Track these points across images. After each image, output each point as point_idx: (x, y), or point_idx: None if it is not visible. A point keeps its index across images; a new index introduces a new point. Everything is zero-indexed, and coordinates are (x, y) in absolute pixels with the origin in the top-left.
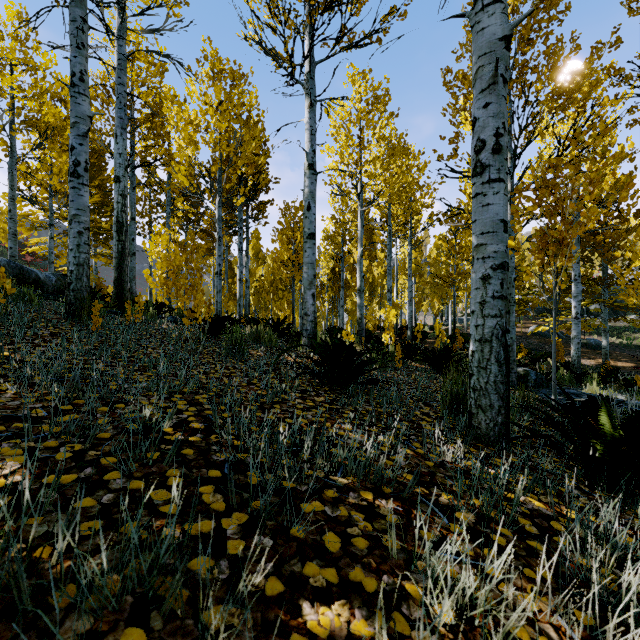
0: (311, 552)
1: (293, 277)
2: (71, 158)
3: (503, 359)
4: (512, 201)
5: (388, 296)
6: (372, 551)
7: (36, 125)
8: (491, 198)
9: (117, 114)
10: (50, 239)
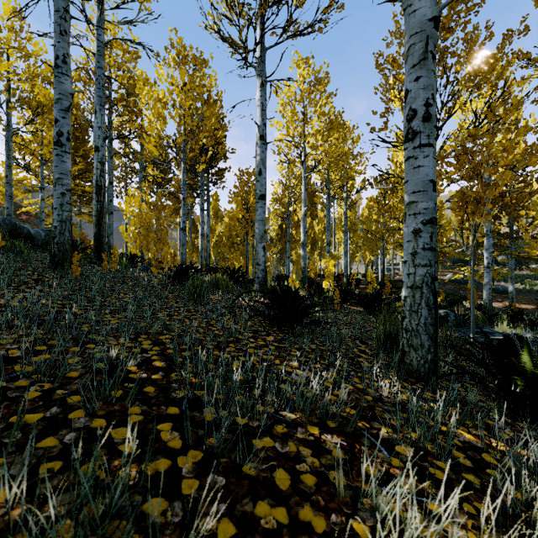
0: (262, 490)
1: (247, 232)
2: (55, 129)
3: (432, 303)
4: None
5: (327, 249)
6: (320, 488)
7: (29, 103)
8: (422, 161)
9: (96, 93)
10: (41, 200)
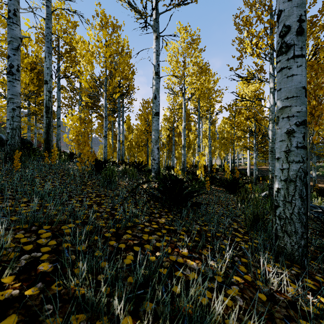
0: None
1: (147, 139)
2: (8, 63)
3: (305, 195)
4: (274, 93)
5: (198, 149)
6: None
7: (6, 55)
8: (295, 70)
9: (46, 45)
10: None
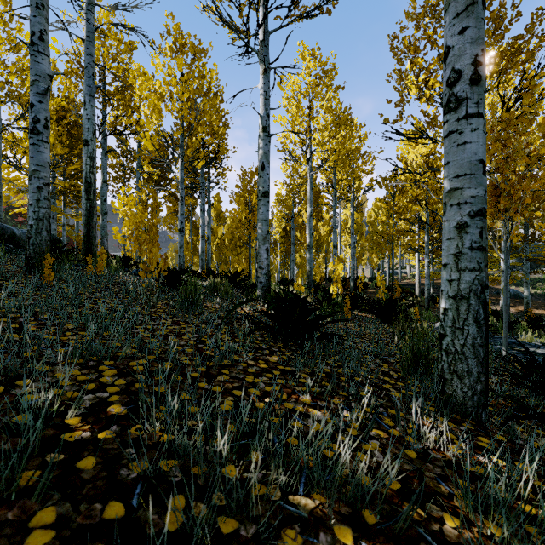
0: None
1: (249, 234)
2: (31, 115)
3: (483, 319)
4: None
5: (333, 251)
6: None
7: (18, 98)
8: (468, 135)
9: (86, 82)
10: None
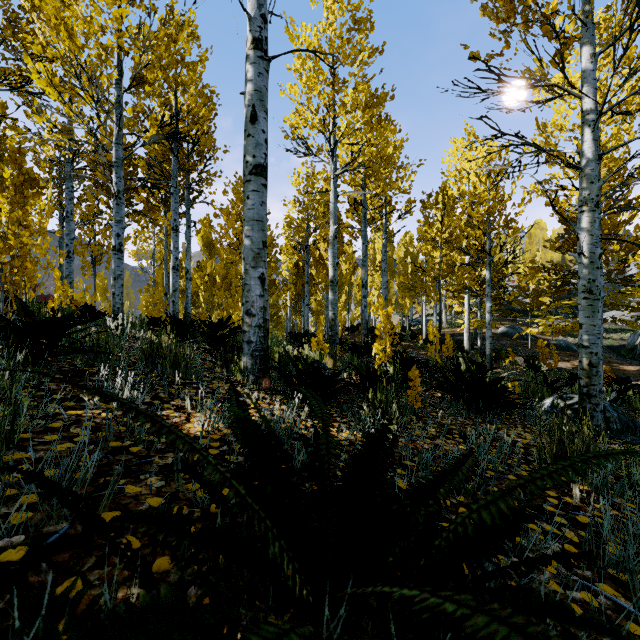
0: None
1: None
2: None
3: None
4: (596, 126)
5: (363, 292)
6: None
7: None
8: None
9: None
10: None
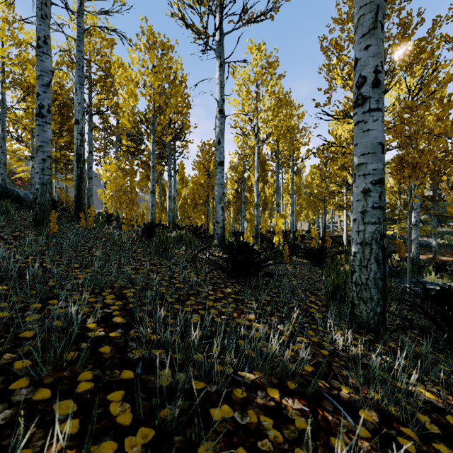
0: None
1: (208, 195)
2: (37, 102)
3: (381, 259)
4: None
5: (277, 209)
6: None
7: (20, 84)
8: (371, 124)
9: (77, 73)
10: (32, 168)
